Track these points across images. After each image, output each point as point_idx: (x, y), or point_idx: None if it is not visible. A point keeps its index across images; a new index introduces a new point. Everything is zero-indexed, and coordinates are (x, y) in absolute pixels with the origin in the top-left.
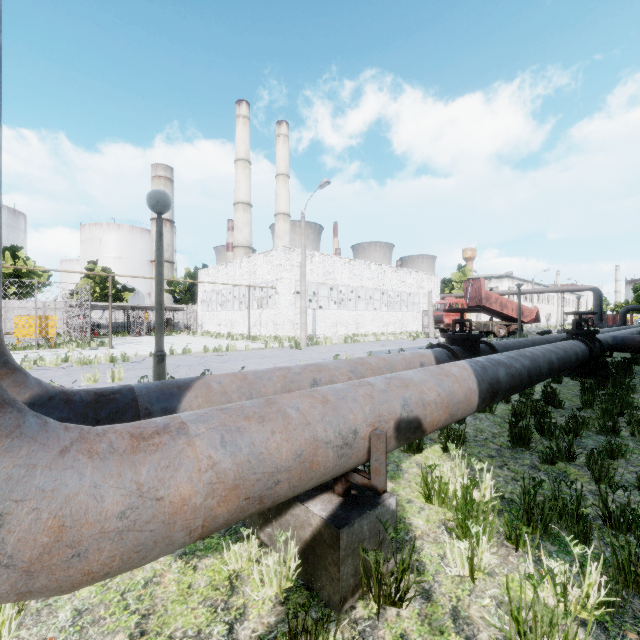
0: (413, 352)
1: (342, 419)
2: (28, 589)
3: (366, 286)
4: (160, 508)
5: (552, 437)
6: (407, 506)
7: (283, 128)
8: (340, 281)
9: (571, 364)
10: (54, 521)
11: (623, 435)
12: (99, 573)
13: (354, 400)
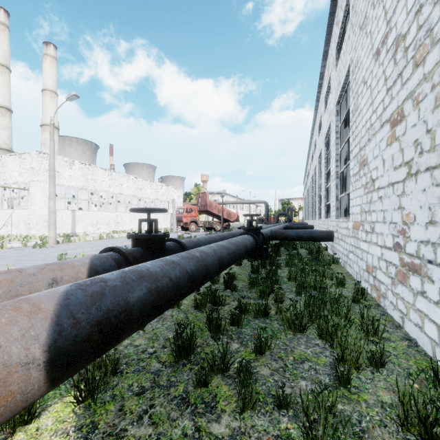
0: (50, 264)
1: None
2: None
3: (125, 193)
4: None
5: (219, 333)
6: None
7: (50, 49)
8: (101, 188)
9: (242, 255)
10: None
11: (271, 315)
12: None
13: None
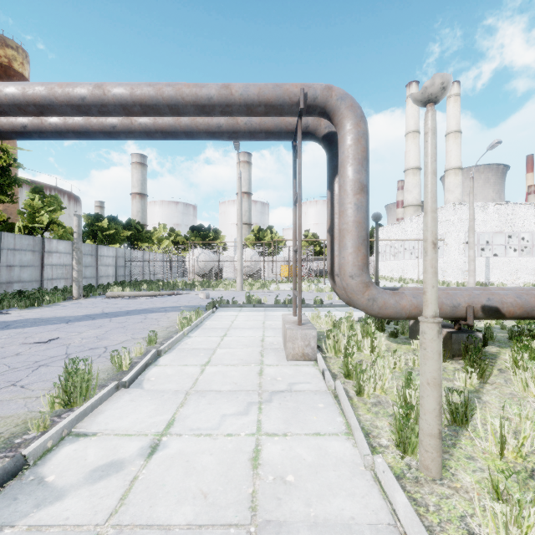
0: (533, 287)
1: (453, 299)
2: (379, 312)
3: None
4: (400, 305)
5: None
6: (502, 354)
7: (453, 88)
8: (522, 228)
9: None
10: (383, 301)
11: None
12: (389, 314)
13: (460, 295)
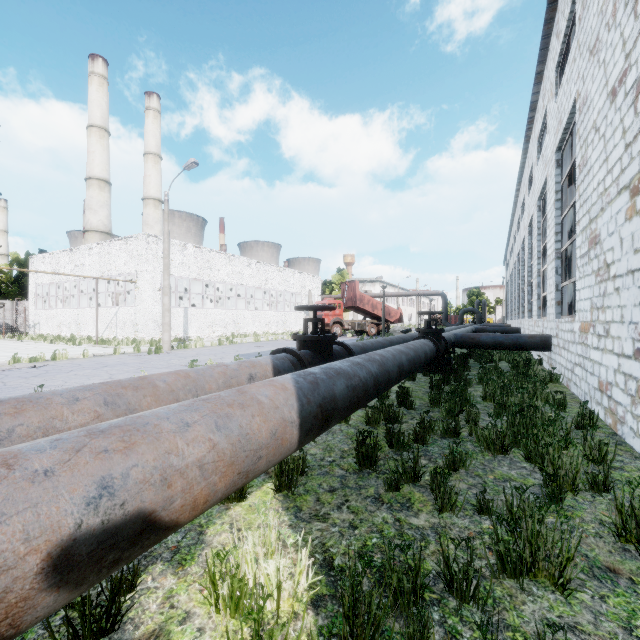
0: (243, 361)
1: None
2: None
3: (247, 284)
4: None
5: (401, 449)
6: (176, 632)
7: (153, 101)
8: (217, 277)
9: (421, 364)
10: None
11: (463, 436)
12: None
13: None
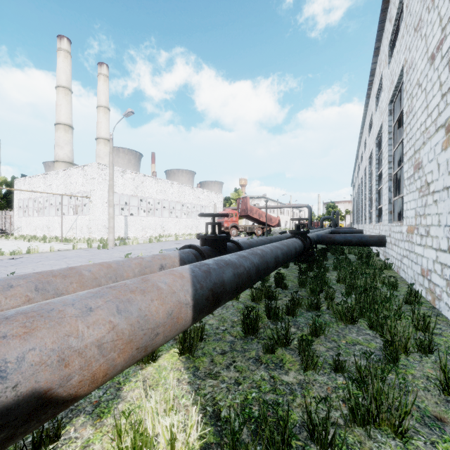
0: (156, 255)
1: None
2: None
3: (170, 199)
4: None
5: (276, 320)
6: None
7: (104, 69)
8: (149, 194)
9: (292, 256)
10: None
11: (323, 309)
12: None
13: None
